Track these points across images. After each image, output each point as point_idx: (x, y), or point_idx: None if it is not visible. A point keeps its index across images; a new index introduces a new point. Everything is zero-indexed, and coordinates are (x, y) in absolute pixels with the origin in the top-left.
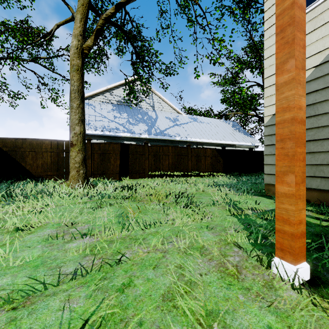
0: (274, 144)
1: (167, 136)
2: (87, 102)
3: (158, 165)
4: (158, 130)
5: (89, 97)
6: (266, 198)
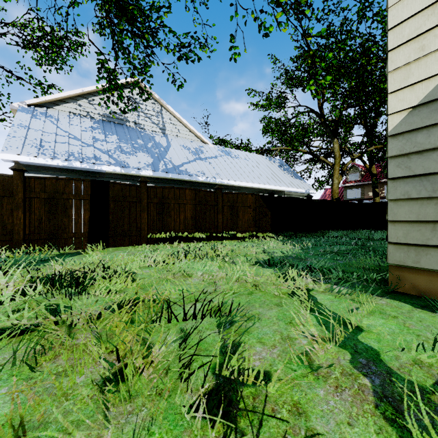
0: (416, 176)
1: (185, 174)
2: (44, 111)
3: (165, 222)
4: (169, 165)
5: (48, 104)
6: (413, 306)
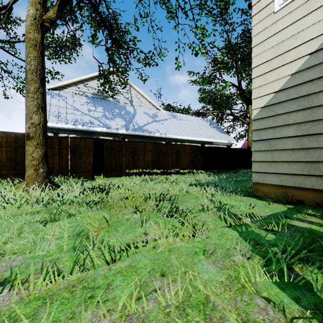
0: (263, 140)
1: (146, 132)
2: (57, 93)
3: (136, 162)
4: (136, 126)
5: (59, 88)
6: (256, 199)
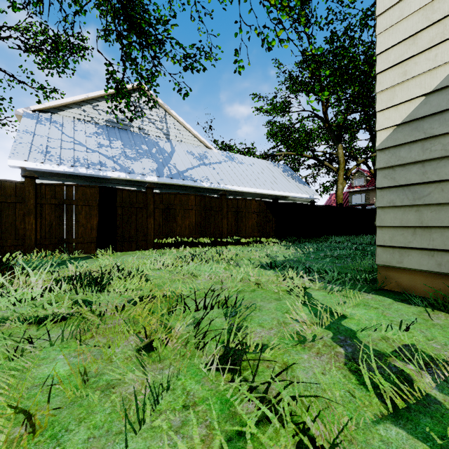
0: (399, 186)
1: (189, 180)
2: (48, 117)
3: (171, 227)
4: (174, 171)
5: (52, 110)
6: (394, 300)
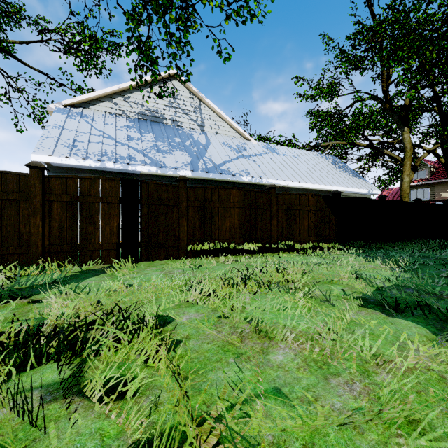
0: None
1: (227, 174)
2: (79, 111)
3: (208, 230)
4: (209, 164)
5: (84, 104)
6: None
